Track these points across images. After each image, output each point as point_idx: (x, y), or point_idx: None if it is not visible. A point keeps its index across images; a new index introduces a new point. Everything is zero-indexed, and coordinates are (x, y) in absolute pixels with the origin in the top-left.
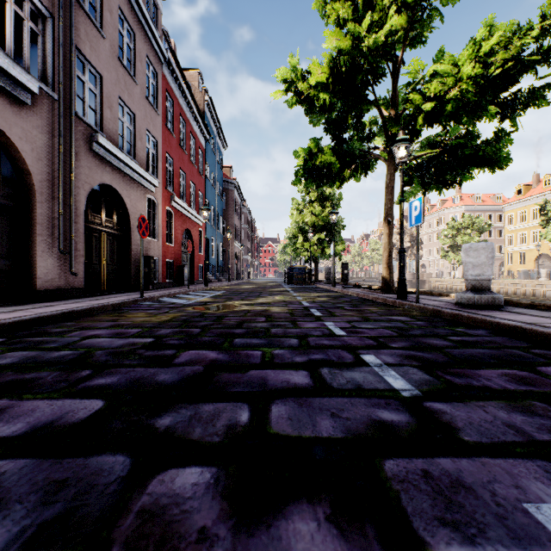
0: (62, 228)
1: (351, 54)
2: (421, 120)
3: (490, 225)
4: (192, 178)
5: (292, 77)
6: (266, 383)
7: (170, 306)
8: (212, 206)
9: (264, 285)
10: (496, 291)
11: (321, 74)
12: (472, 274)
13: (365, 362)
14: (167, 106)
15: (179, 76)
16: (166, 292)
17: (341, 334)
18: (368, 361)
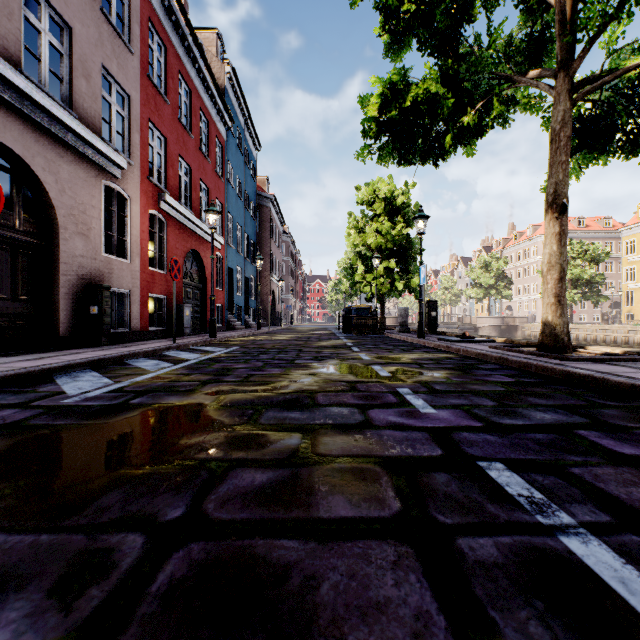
0: None
1: None
2: None
3: (608, 253)
4: (203, 177)
5: None
6: None
7: None
8: (238, 224)
9: (309, 334)
10: (622, 341)
11: None
12: None
13: None
14: (153, 49)
15: (175, 7)
16: (109, 352)
17: None
18: None
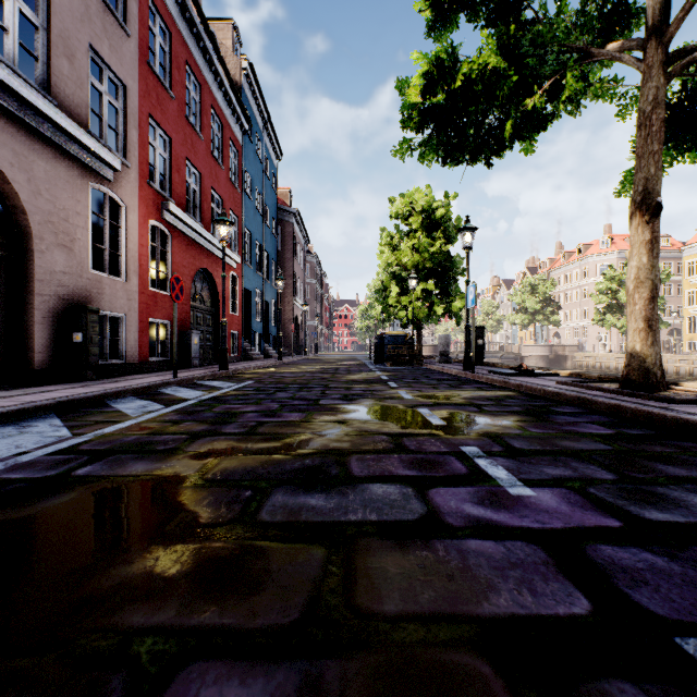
0: None
1: None
2: None
3: (669, 274)
4: (215, 185)
5: None
6: None
7: None
8: (256, 241)
9: (337, 365)
10: (686, 372)
11: None
12: None
13: None
14: (154, 33)
15: None
16: (87, 390)
17: None
18: None
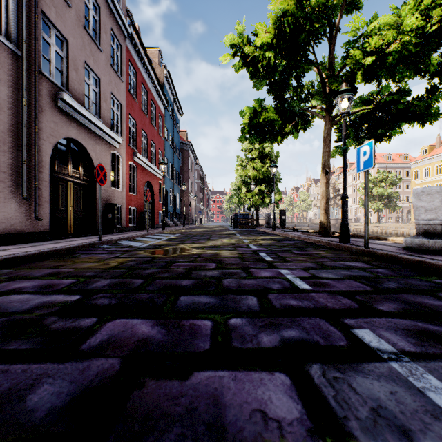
0: (25, 176)
1: (295, 14)
2: (360, 76)
3: (400, 179)
4: (152, 138)
5: (239, 42)
6: (222, 420)
7: (123, 250)
8: (170, 163)
9: (214, 229)
10: (406, 234)
11: (266, 34)
12: (424, 218)
13: (368, 347)
14: (130, 75)
15: (141, 49)
16: (126, 235)
17: (305, 288)
18: (371, 344)
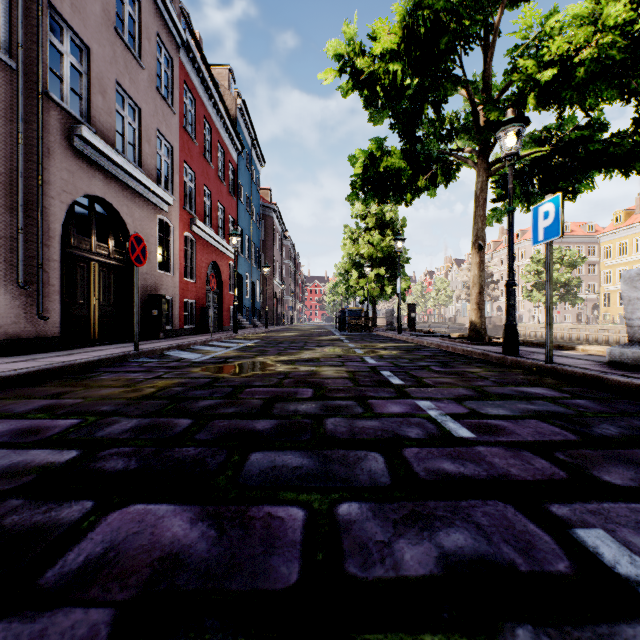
0: (22, 252)
1: (434, 5)
2: (533, 100)
3: (584, 258)
4: (220, 199)
5: (348, 51)
6: None
7: (170, 366)
8: (246, 235)
9: (310, 332)
10: (593, 339)
11: (390, 37)
12: None
13: (616, 576)
14: (186, 104)
15: (202, 67)
16: (178, 342)
17: (464, 436)
18: (621, 570)
